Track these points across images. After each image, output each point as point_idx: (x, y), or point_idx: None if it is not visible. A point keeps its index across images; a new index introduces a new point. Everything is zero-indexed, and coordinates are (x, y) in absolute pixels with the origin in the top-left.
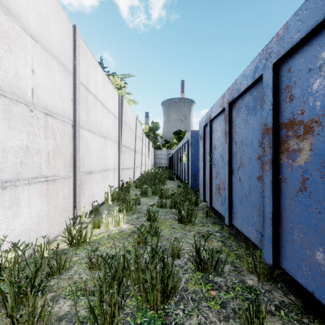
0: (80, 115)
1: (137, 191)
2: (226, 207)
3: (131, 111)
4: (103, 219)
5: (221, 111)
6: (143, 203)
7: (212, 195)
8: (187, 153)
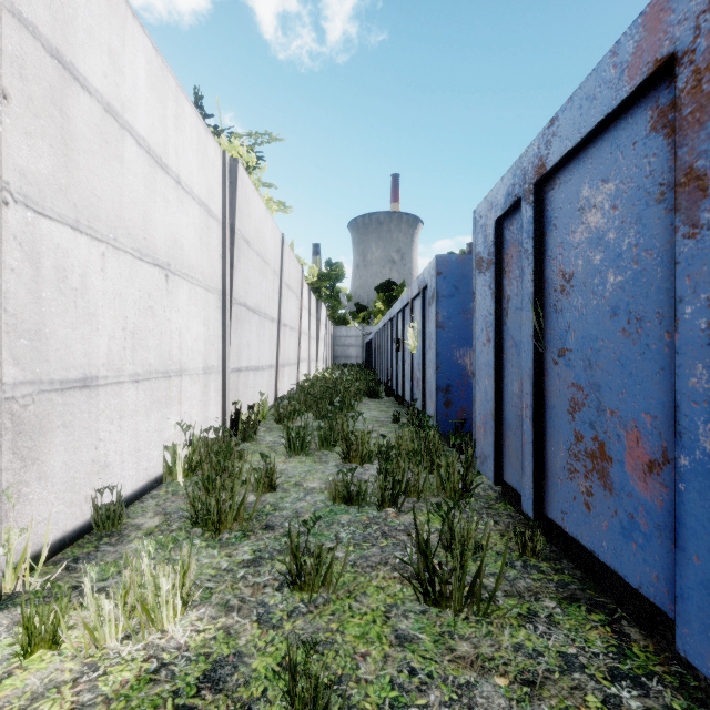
0: (18, 151)
1: (281, 432)
2: (698, 578)
3: (267, 213)
4: (85, 599)
5: (628, 103)
6: (291, 480)
7: (543, 471)
8: (422, 324)
